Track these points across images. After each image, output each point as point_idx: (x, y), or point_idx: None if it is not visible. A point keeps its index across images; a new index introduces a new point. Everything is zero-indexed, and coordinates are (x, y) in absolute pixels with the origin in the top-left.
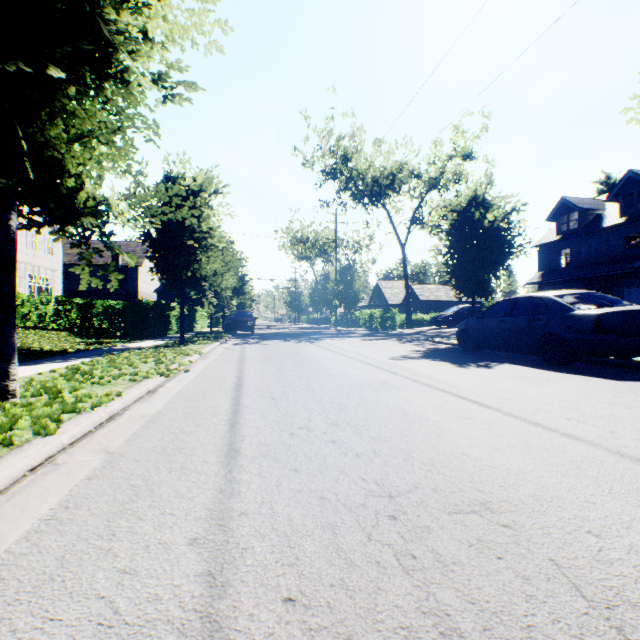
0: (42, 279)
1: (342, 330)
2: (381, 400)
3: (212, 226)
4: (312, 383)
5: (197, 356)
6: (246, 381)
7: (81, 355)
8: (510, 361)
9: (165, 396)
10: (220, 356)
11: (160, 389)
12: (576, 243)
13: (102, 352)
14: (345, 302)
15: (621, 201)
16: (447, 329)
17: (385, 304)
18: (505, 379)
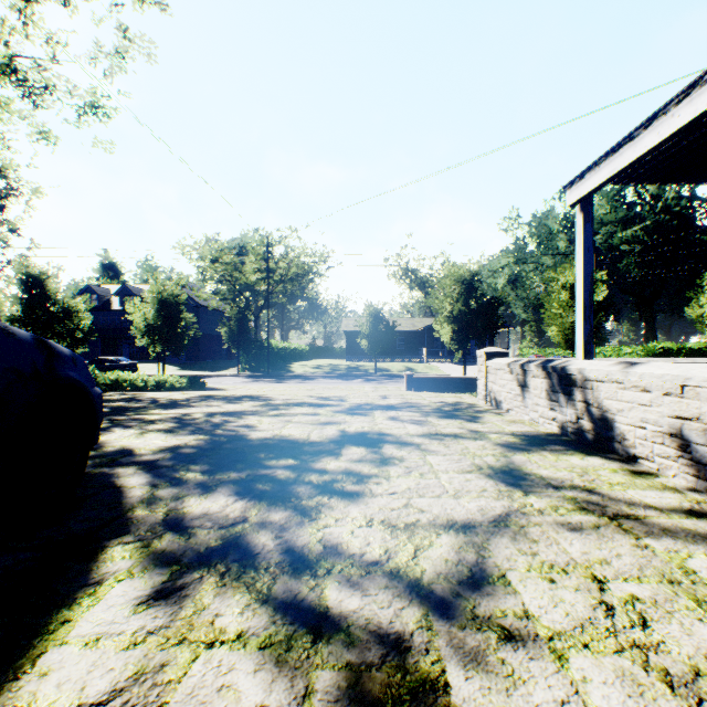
0: None
1: None
2: None
3: None
4: None
5: None
6: None
7: None
8: None
9: None
10: None
11: None
12: (98, 315)
13: None
14: None
15: (122, 298)
16: None
17: None
18: None
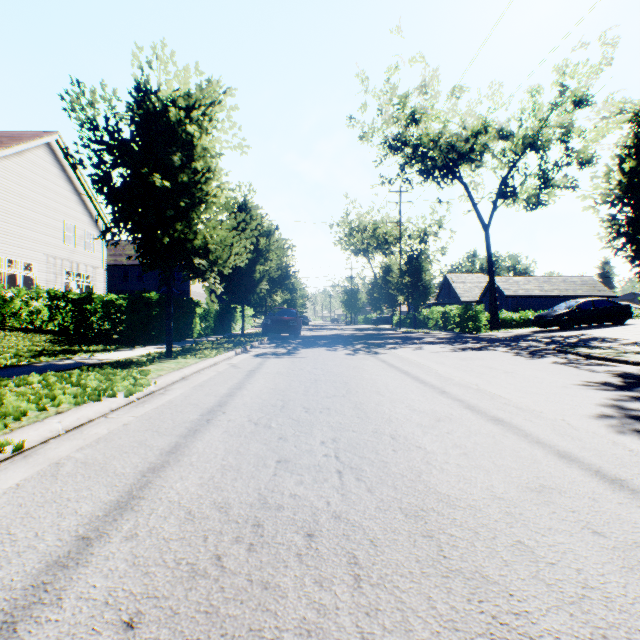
0: (81, 276)
1: (408, 332)
2: None
3: (210, 165)
4: None
5: (122, 397)
6: None
7: None
8: None
9: None
10: (189, 391)
11: None
12: None
13: None
14: (412, 298)
15: None
16: (563, 332)
17: (456, 301)
18: None
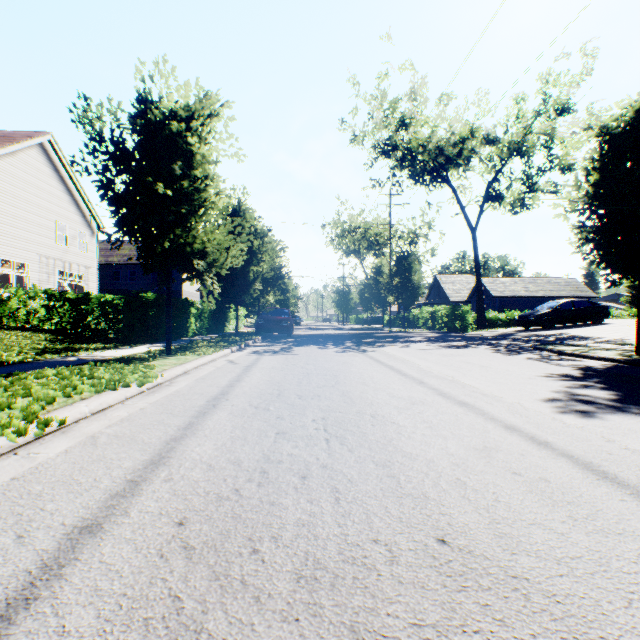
0: (74, 276)
1: (398, 331)
2: None
3: (208, 173)
4: None
5: (135, 387)
6: (12, 639)
7: None
8: None
9: None
10: (192, 383)
11: None
12: None
13: (8, 371)
14: (401, 298)
15: None
16: (544, 331)
17: (446, 301)
18: None
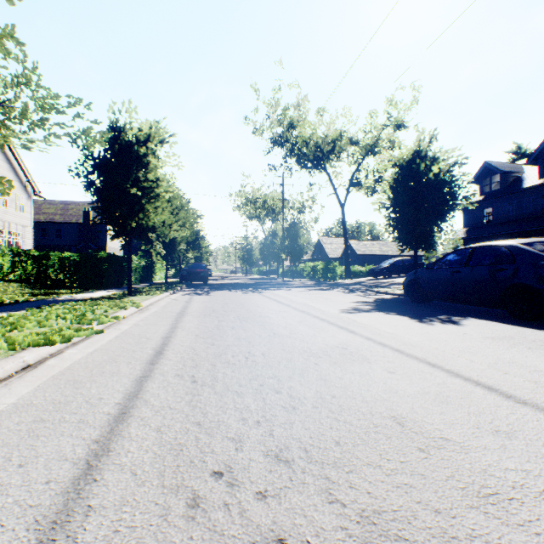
0: (12, 234)
1: (288, 281)
2: (351, 385)
3: (159, 177)
4: (253, 349)
5: (134, 309)
6: (171, 345)
7: (7, 308)
8: (471, 314)
9: (42, 375)
10: (161, 308)
11: (49, 360)
12: (498, 202)
13: (36, 304)
14: (291, 255)
15: (540, 164)
16: (384, 280)
17: (326, 258)
18: (491, 341)
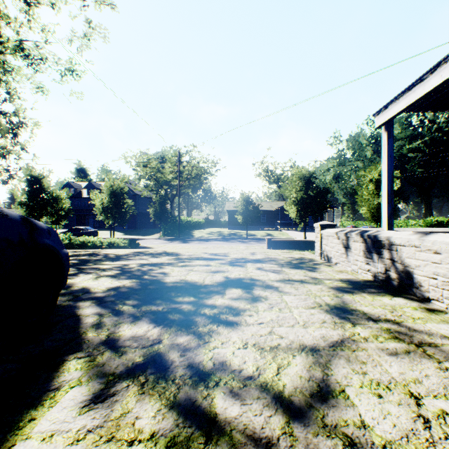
0: None
1: None
2: None
3: None
4: None
5: None
6: None
7: None
8: None
9: None
10: None
11: None
12: (74, 200)
13: None
14: None
15: (88, 190)
16: None
17: None
18: None
